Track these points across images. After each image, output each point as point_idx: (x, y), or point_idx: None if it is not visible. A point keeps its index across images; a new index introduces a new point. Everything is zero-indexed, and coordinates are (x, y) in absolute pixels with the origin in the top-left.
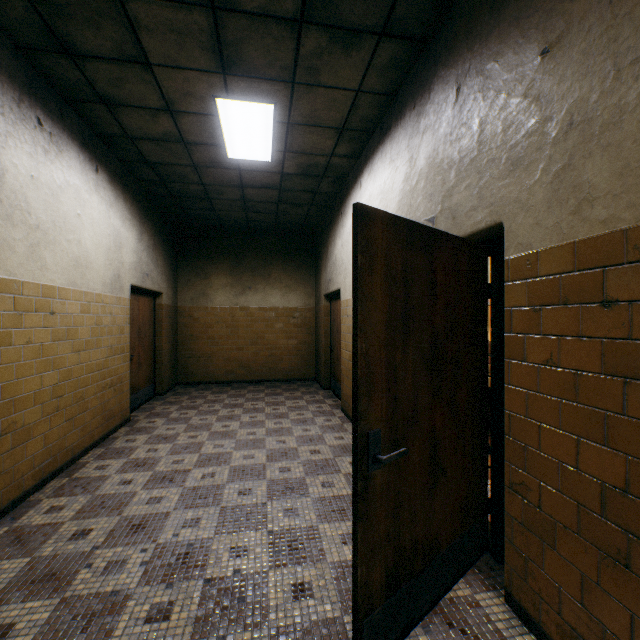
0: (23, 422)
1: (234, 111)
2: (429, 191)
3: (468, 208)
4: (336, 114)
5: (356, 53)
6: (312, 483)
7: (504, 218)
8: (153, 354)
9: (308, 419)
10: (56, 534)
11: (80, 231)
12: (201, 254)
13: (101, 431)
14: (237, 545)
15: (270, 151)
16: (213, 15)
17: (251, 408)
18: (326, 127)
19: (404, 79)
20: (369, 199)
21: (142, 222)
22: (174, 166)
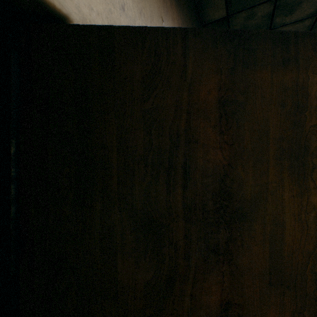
0: None
1: None
2: None
3: None
4: None
5: None
6: None
7: None
8: None
9: None
10: None
11: None
12: None
13: None
14: None
15: None
16: (315, 18)
17: None
18: None
19: None
20: None
21: None
22: None
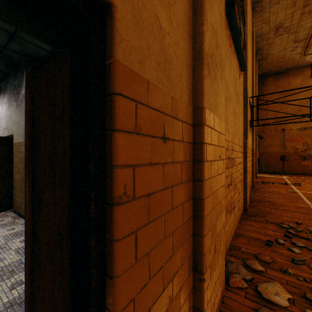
0: None
1: None
2: (5, 120)
3: (10, 129)
4: None
5: None
6: None
7: (14, 134)
8: None
9: None
10: None
11: None
12: None
13: None
14: None
15: None
16: None
17: None
18: None
19: (1, 83)
20: None
21: None
22: None
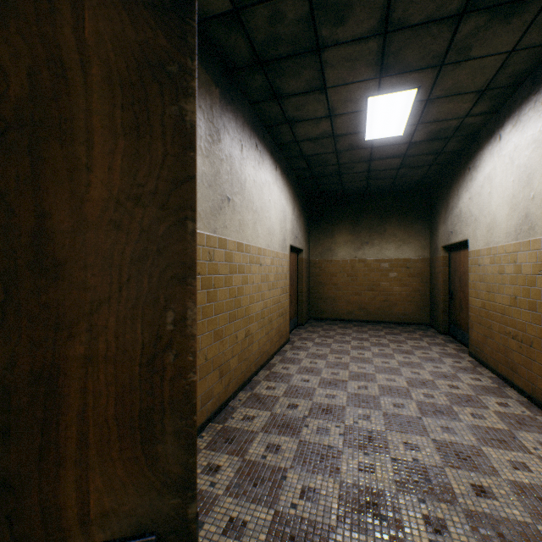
0: (251, 331)
1: (380, 103)
2: None
3: None
4: (480, 79)
5: (517, 19)
6: (460, 412)
7: None
8: (297, 295)
9: (435, 358)
10: (278, 402)
11: (270, 211)
12: (327, 218)
13: (277, 344)
14: (407, 442)
15: (403, 127)
16: (383, 38)
17: (376, 343)
18: (465, 93)
19: None
20: (513, 150)
21: (294, 199)
22: (320, 155)
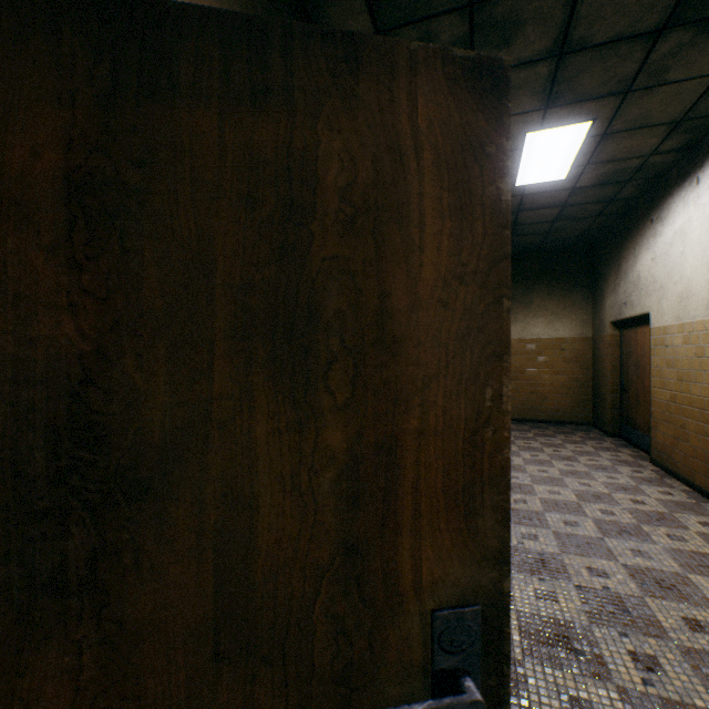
0: None
1: (541, 140)
2: None
3: None
4: (675, 107)
5: None
6: (652, 532)
7: None
8: None
9: (606, 466)
10: None
11: None
12: None
13: None
14: (591, 566)
15: (567, 169)
16: (556, 61)
17: (525, 446)
18: (654, 125)
19: None
20: None
21: None
22: None
